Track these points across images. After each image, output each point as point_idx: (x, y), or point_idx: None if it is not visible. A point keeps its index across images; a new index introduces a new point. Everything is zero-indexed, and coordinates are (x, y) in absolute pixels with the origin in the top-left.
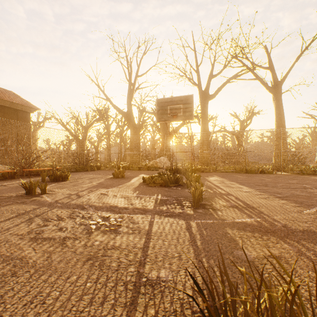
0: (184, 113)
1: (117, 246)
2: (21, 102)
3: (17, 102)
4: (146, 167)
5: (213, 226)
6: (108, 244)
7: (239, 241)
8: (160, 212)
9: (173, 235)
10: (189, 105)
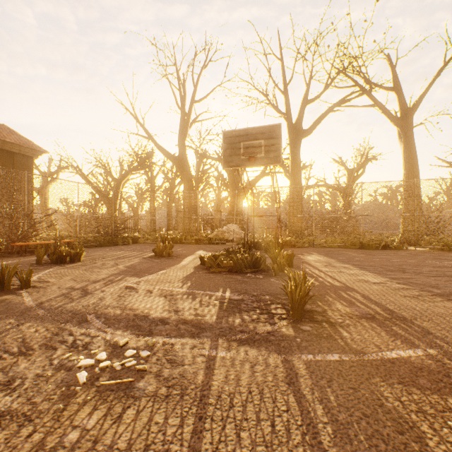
0: (266, 154)
1: (119, 451)
2: (19, 141)
3: (12, 141)
4: (207, 239)
5: (343, 372)
6: (100, 442)
7: (424, 431)
8: (229, 332)
9: (260, 403)
10: (276, 141)
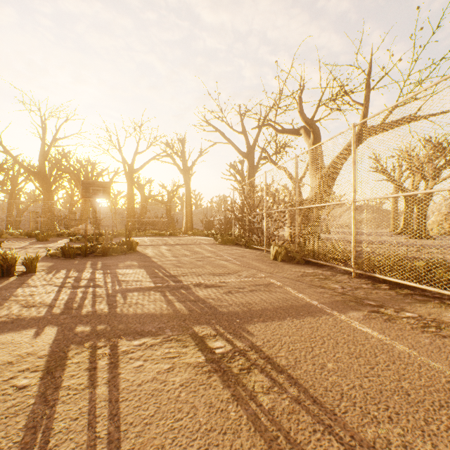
0: (104, 194)
1: None
2: None
3: None
4: (67, 233)
5: None
6: None
7: None
8: None
9: None
10: (108, 189)
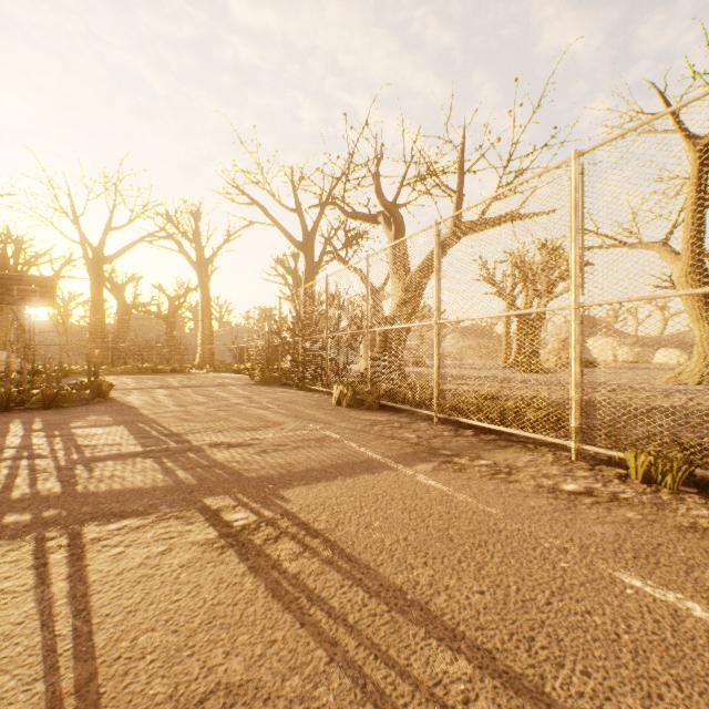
0: (42, 298)
1: None
2: None
3: None
4: None
5: None
6: None
7: None
8: None
9: None
10: (52, 290)
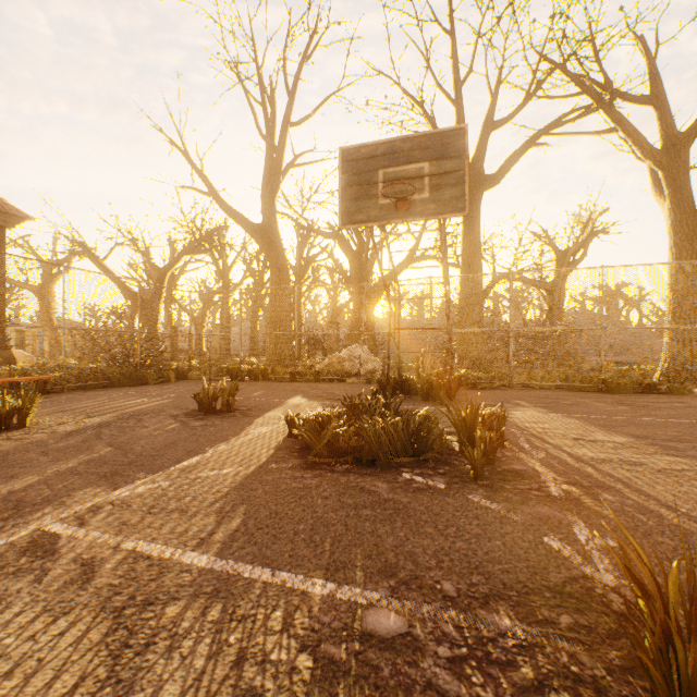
0: (434, 192)
1: None
2: None
3: None
4: (312, 372)
5: None
6: None
7: None
8: None
9: None
10: (455, 163)
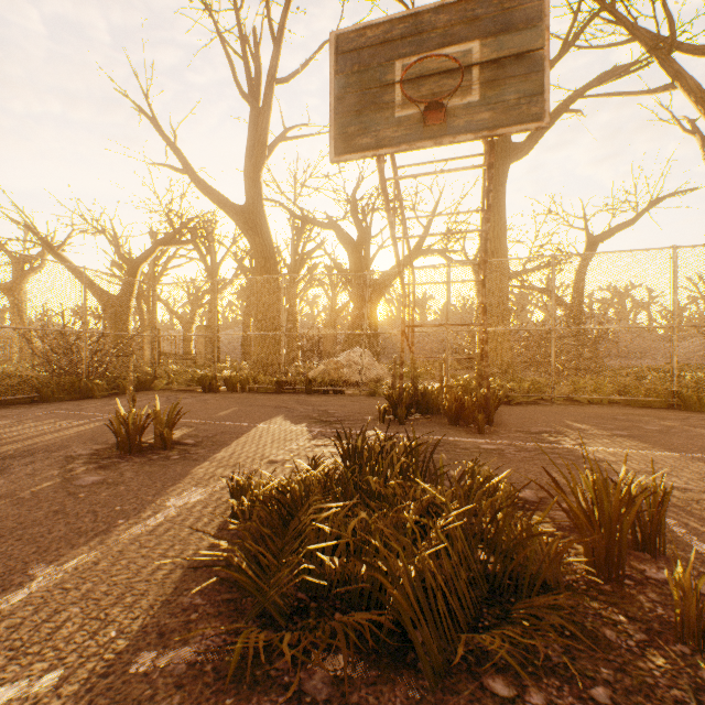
0: (488, 92)
1: None
2: None
3: None
4: (302, 381)
5: None
6: None
7: None
8: None
9: None
10: (527, 37)
